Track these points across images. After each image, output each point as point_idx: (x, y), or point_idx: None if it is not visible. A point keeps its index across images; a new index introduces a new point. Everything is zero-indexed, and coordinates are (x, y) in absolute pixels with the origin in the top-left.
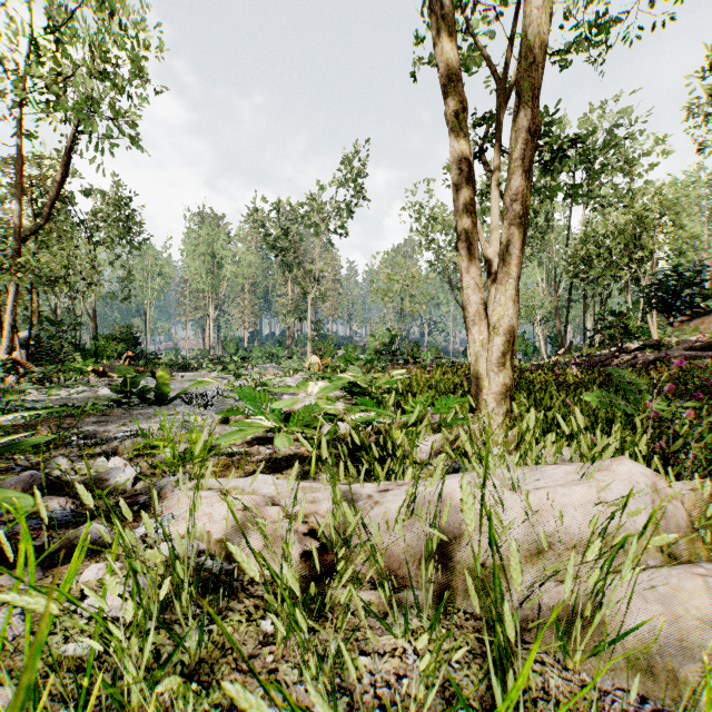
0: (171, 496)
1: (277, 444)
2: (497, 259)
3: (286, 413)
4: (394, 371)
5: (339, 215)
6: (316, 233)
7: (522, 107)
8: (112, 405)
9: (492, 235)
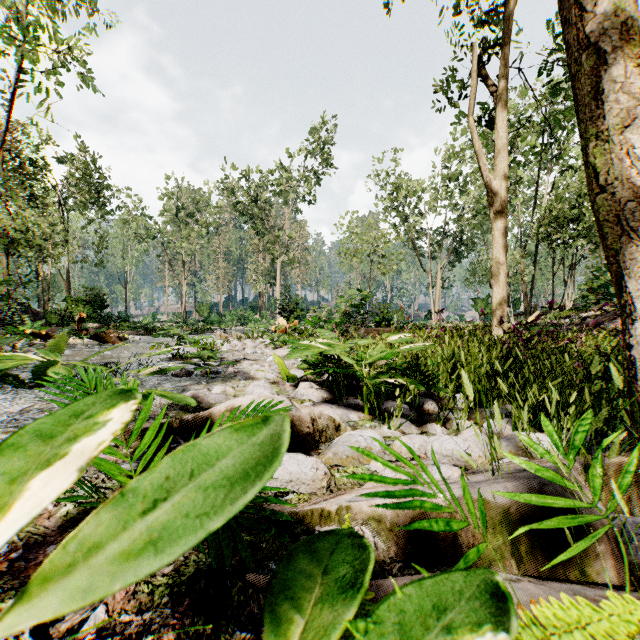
0: None
1: None
2: (505, 194)
3: (200, 417)
4: (390, 335)
5: (307, 183)
6: (285, 201)
7: None
8: None
9: (497, 163)
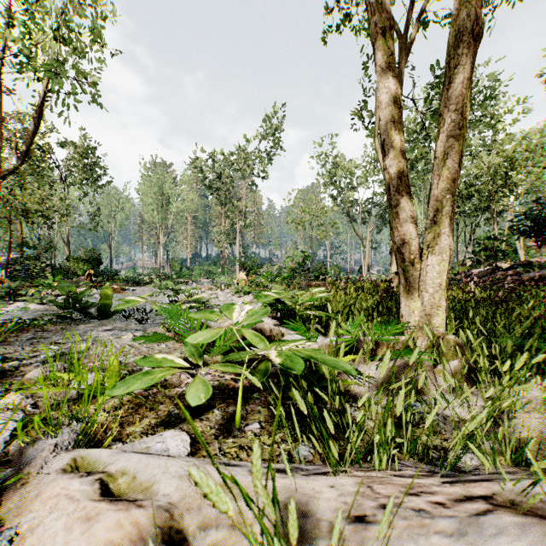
0: (35, 480)
1: (189, 396)
2: None
3: None
4: (314, 288)
5: (261, 162)
6: (243, 176)
7: (463, 9)
8: (57, 319)
9: None
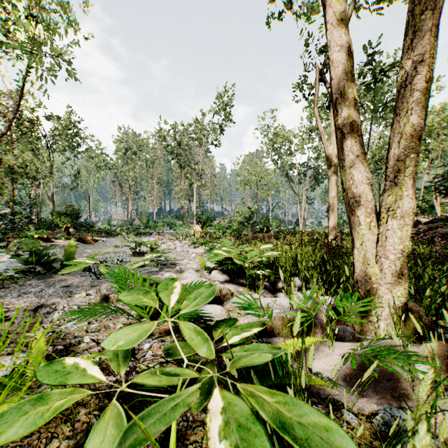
0: None
1: None
2: (336, 154)
3: None
4: (262, 245)
5: (215, 132)
6: (199, 144)
7: None
8: (21, 274)
9: (331, 136)
